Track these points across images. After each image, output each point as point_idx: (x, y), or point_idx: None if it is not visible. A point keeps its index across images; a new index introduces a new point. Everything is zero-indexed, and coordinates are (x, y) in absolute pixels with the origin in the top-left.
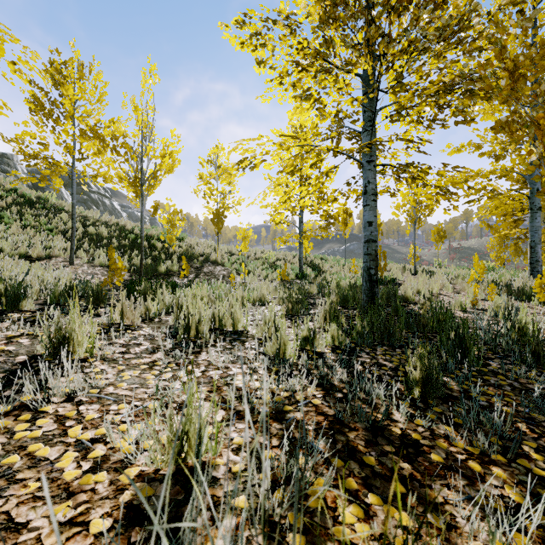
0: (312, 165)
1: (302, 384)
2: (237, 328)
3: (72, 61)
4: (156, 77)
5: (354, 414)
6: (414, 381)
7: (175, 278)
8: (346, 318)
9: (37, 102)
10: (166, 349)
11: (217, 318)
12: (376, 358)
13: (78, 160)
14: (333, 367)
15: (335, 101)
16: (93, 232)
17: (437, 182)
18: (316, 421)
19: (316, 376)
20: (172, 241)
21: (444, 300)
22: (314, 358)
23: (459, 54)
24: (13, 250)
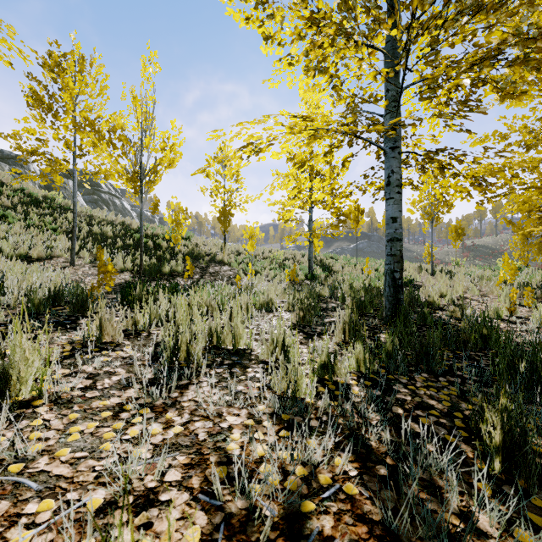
0: (326, 153)
1: (327, 455)
2: (238, 345)
3: (73, 54)
4: (156, 66)
5: (414, 517)
6: (492, 448)
7: (179, 279)
8: (366, 330)
9: (34, 96)
10: (144, 381)
11: (215, 334)
12: (418, 393)
13: (79, 156)
14: (365, 413)
15: (354, 76)
16: (97, 232)
17: (467, 173)
18: (355, 540)
19: (343, 431)
20: (177, 240)
21: (472, 305)
22: (339, 400)
23: (516, 5)
24: (12, 251)
